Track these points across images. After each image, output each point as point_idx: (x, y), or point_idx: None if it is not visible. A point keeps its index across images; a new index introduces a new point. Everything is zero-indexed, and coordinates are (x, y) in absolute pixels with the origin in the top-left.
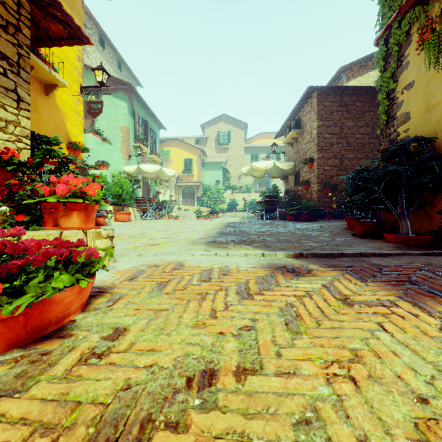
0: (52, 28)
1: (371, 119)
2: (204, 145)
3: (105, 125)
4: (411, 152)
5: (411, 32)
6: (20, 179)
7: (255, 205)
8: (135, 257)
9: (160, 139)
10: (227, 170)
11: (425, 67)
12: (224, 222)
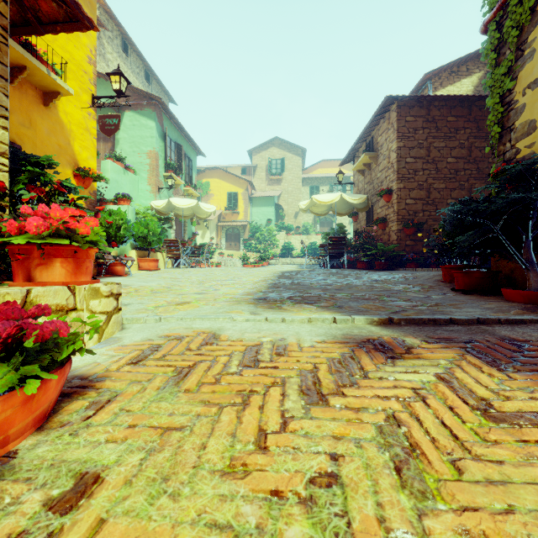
0: (43, 7)
1: (467, 138)
2: (252, 175)
3: (128, 150)
4: None
5: (537, 8)
6: None
7: (315, 249)
8: (151, 322)
9: (198, 168)
10: (281, 206)
11: None
12: (277, 270)
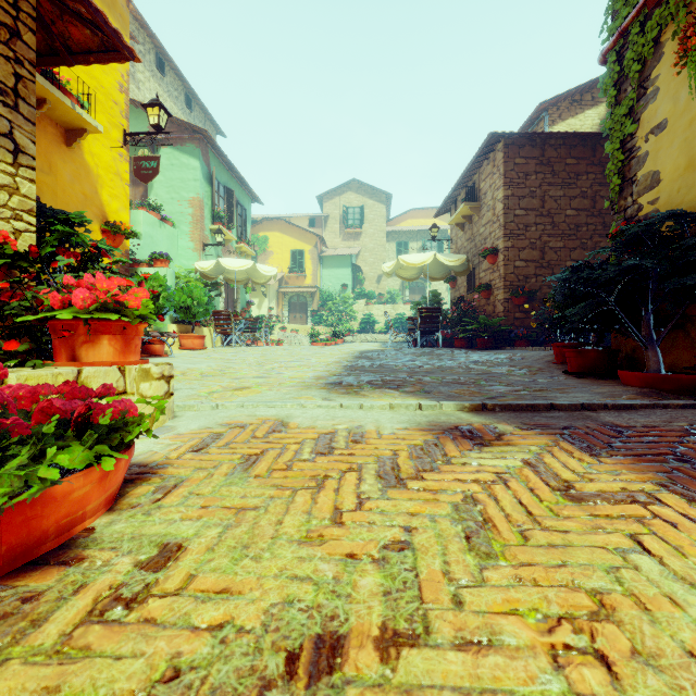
0: (74, 34)
1: (590, 185)
2: (322, 228)
3: (165, 196)
4: (664, 236)
5: (662, 40)
6: (17, 282)
7: (403, 323)
8: (207, 410)
9: (253, 218)
10: (359, 267)
11: (685, 96)
12: (355, 350)
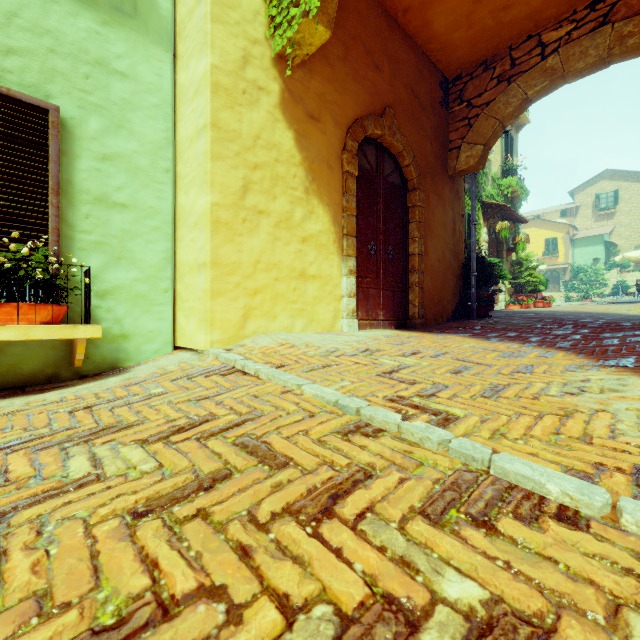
0: None
1: None
2: (573, 216)
3: None
4: None
5: None
6: None
7: None
8: None
9: None
10: (612, 243)
11: None
12: None
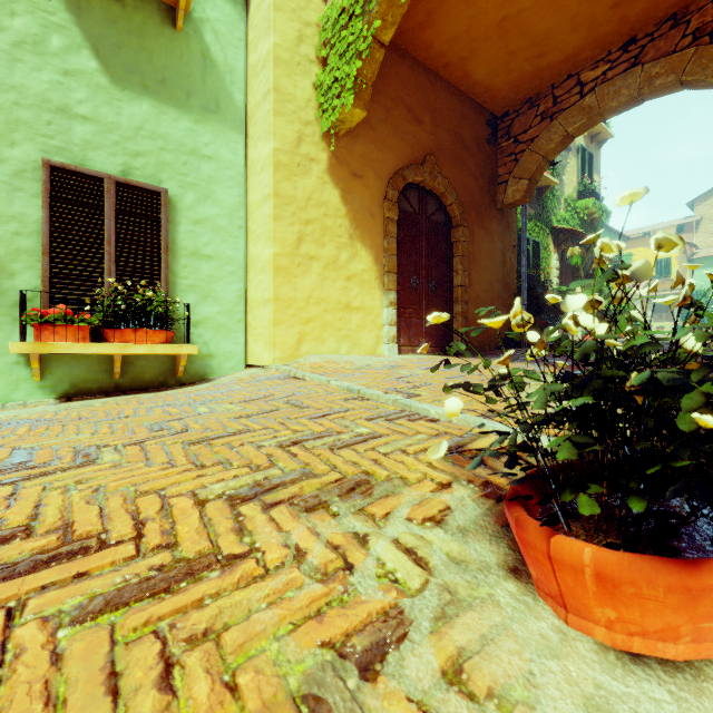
0: None
1: None
2: (692, 232)
3: None
4: None
5: None
6: None
7: None
8: None
9: None
10: None
11: None
12: None
